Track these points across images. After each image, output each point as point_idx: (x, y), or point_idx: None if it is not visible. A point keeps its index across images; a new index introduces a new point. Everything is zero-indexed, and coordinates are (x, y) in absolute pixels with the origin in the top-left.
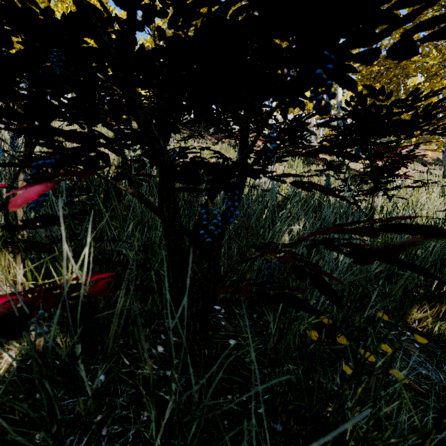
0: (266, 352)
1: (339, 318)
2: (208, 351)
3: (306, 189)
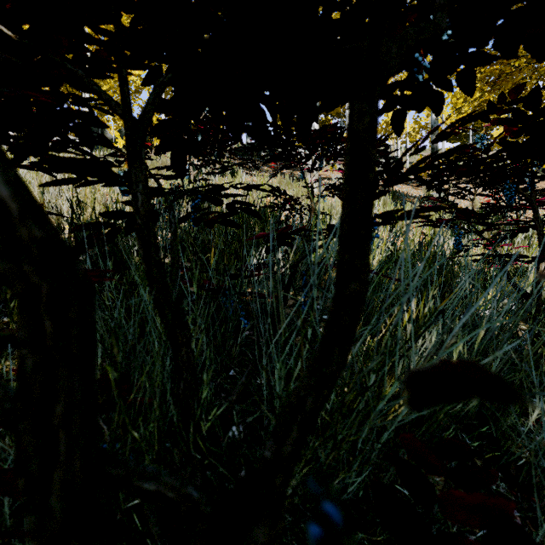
0: None
1: None
2: None
3: None
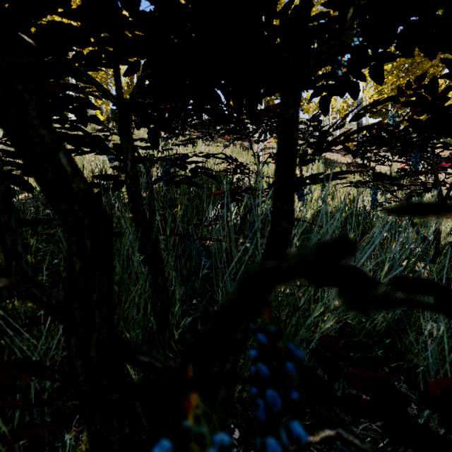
0: None
1: None
2: None
3: None
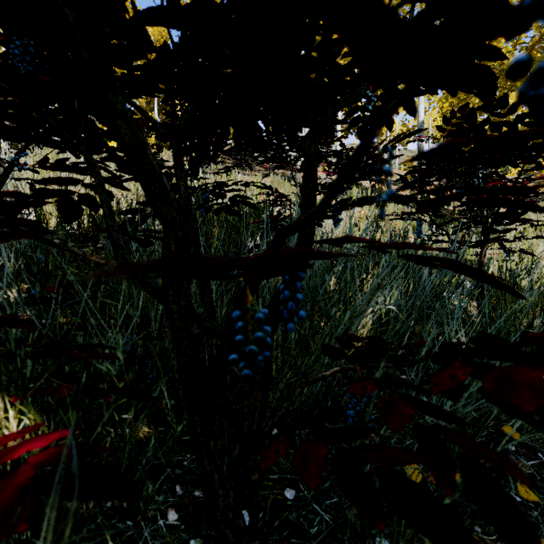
0: (344, 512)
1: (456, 450)
2: (251, 516)
3: (423, 263)
